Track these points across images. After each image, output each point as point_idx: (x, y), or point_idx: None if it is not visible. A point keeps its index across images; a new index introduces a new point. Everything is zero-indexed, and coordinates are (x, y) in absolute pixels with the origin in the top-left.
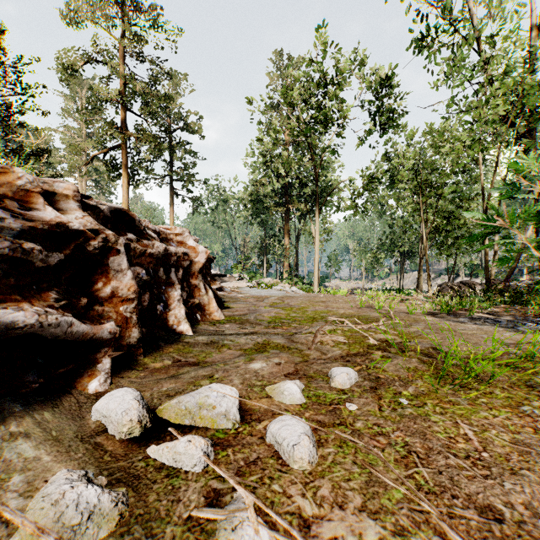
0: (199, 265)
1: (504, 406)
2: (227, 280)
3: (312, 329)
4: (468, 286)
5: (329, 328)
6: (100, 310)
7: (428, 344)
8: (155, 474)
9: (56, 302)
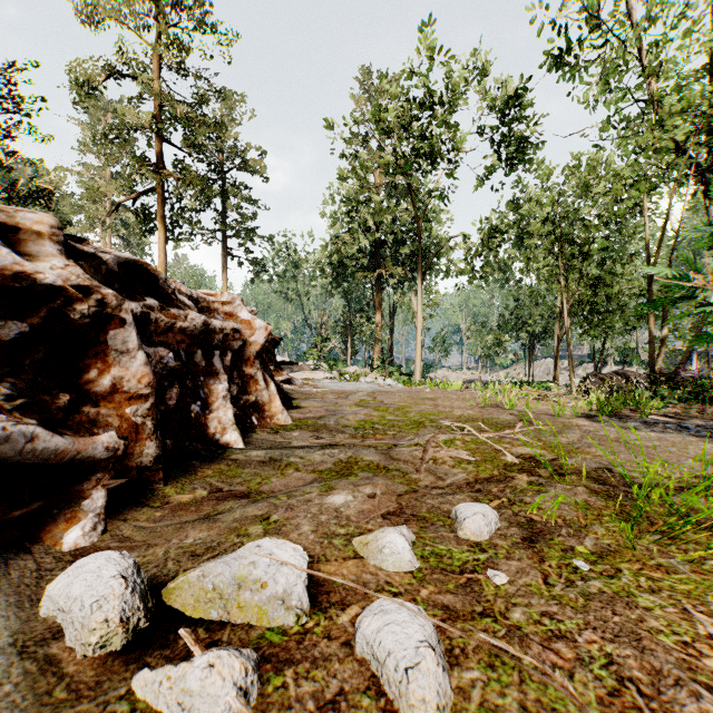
0: (256, 347)
1: None
2: (298, 370)
3: (419, 439)
4: (625, 377)
5: (443, 438)
6: (93, 412)
7: (594, 463)
8: None
9: (8, 401)
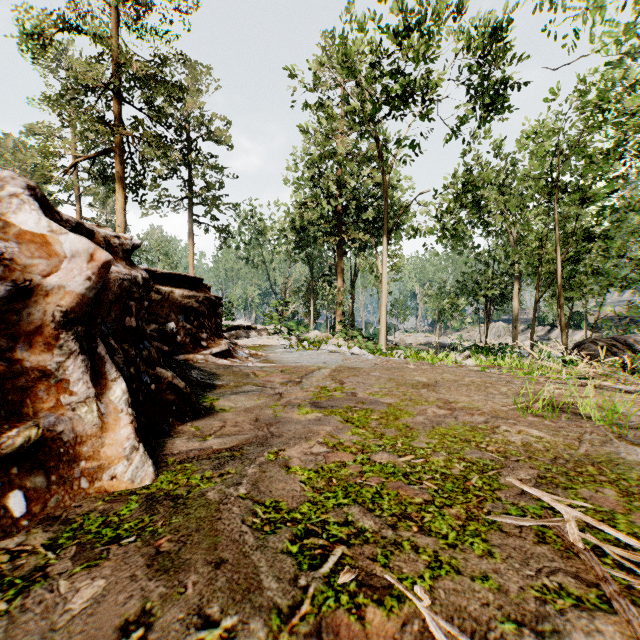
0: (62, 299)
1: None
2: (256, 334)
3: None
4: (625, 344)
5: None
6: None
7: None
8: None
9: None
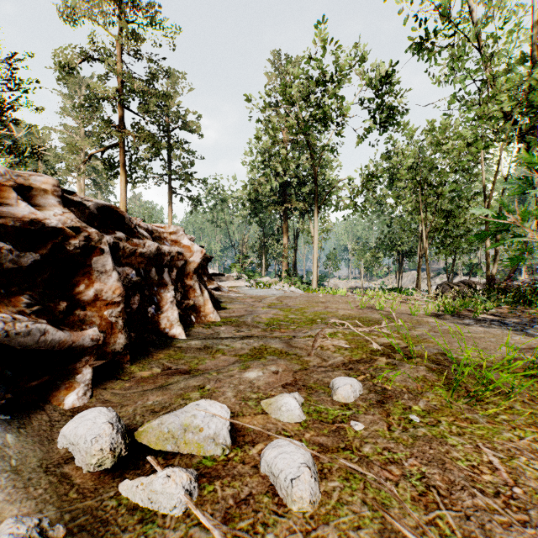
0: (194, 265)
1: (527, 424)
2: (225, 279)
3: (312, 332)
4: (468, 285)
5: (329, 331)
6: (82, 314)
7: (434, 349)
8: (127, 517)
9: (27, 307)
